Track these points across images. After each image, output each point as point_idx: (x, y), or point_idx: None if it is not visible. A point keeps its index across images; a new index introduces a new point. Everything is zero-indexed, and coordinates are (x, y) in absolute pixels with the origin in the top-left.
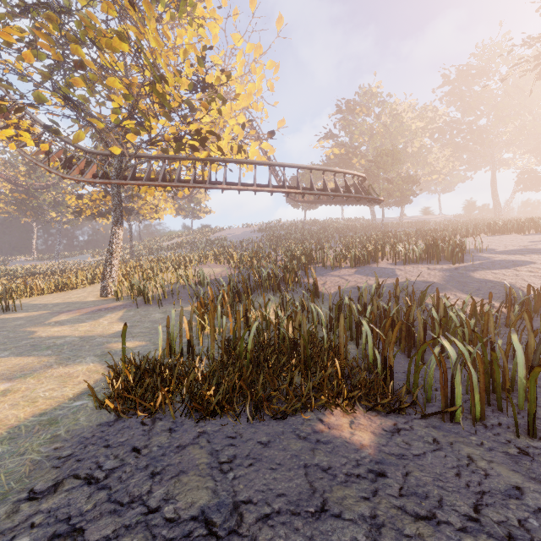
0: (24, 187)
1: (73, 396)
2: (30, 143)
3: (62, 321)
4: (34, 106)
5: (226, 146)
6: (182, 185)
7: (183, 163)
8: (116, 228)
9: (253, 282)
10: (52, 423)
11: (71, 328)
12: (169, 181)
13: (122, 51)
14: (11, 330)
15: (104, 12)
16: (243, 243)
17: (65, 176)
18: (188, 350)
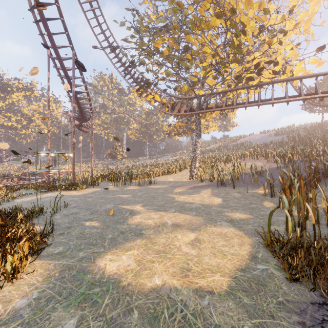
0: (145, 125)
1: (248, 256)
2: (159, 100)
3: (181, 192)
4: (162, 80)
5: (278, 70)
6: (240, 106)
7: (233, 93)
8: (197, 139)
9: (321, 174)
10: (262, 284)
11: (190, 197)
12: (229, 106)
13: (215, 26)
14: (162, 195)
15: (202, 8)
16: (267, 144)
17: (172, 114)
18: (313, 233)
